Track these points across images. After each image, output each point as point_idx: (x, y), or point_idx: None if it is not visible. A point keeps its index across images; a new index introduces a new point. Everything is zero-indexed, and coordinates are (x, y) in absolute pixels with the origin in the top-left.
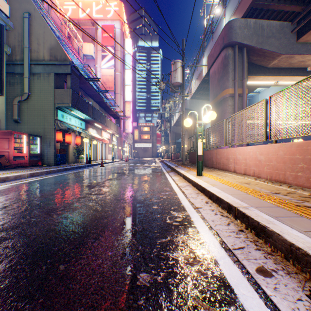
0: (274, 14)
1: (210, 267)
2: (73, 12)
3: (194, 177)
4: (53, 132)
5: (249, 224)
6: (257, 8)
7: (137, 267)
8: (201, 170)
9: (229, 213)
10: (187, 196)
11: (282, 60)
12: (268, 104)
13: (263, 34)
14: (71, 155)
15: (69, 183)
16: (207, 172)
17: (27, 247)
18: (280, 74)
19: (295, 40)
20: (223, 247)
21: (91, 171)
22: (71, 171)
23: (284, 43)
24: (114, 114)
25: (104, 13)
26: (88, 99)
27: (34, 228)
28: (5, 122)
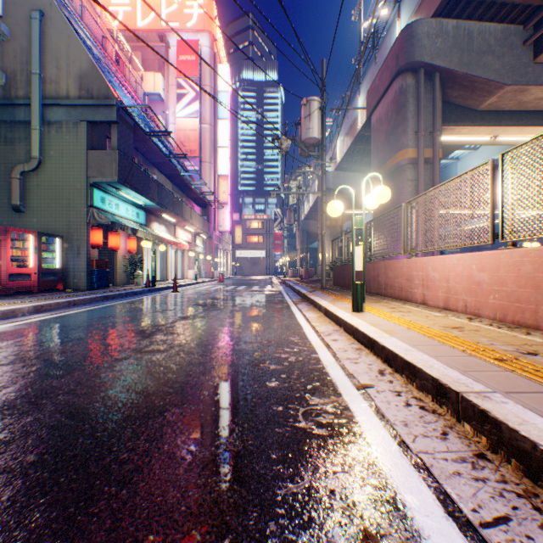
0: (492, 11)
1: None
2: (126, 18)
3: (348, 314)
4: (84, 229)
5: (503, 441)
6: (460, 0)
7: None
8: (362, 300)
9: (440, 402)
10: (337, 355)
11: (505, 96)
12: (498, 170)
13: (471, 47)
14: (120, 271)
15: (104, 326)
16: (371, 304)
17: None
18: (500, 122)
19: (530, 59)
20: (452, 514)
21: (153, 302)
22: (116, 301)
23: (509, 65)
24: (199, 198)
25: (181, 19)
26: (151, 171)
27: None
28: None
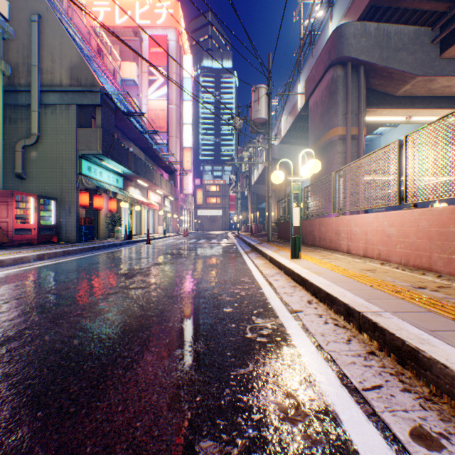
0: (406, 16)
1: (326, 427)
2: (106, 17)
3: (287, 260)
4: (74, 192)
5: (386, 342)
6: (380, 7)
7: (196, 427)
8: (298, 250)
9: (348, 321)
10: (277, 290)
11: (417, 85)
12: (403, 148)
13: (389, 45)
14: (103, 227)
15: (95, 270)
16: (307, 253)
17: (7, 384)
18: (414, 105)
19: (437, 54)
20: (345, 384)
21: (131, 251)
22: (101, 251)
23: (420, 60)
24: (167, 166)
25: (152, 18)
26: (128, 144)
27: (27, 347)
28: (2, 177)
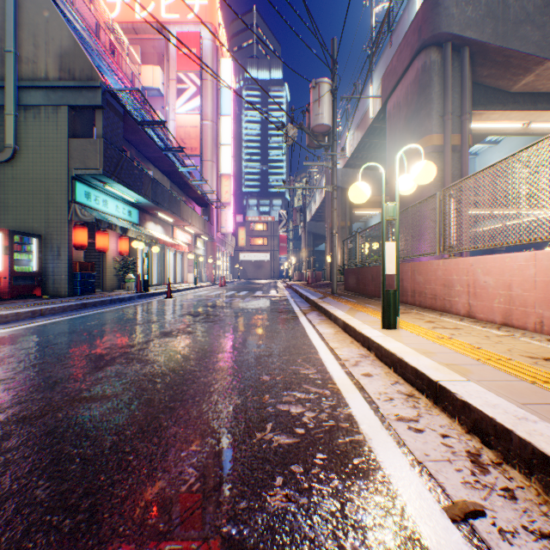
0: None
1: None
2: (124, 10)
3: (378, 332)
4: (65, 227)
5: None
6: None
7: None
8: (395, 313)
9: None
10: (381, 410)
11: (544, 74)
12: None
13: (506, 16)
14: (110, 274)
15: (55, 347)
16: (400, 316)
17: None
18: (536, 105)
19: None
20: None
21: (138, 310)
22: (96, 310)
23: None
24: (200, 197)
25: (181, 11)
26: (146, 166)
27: None
28: None
